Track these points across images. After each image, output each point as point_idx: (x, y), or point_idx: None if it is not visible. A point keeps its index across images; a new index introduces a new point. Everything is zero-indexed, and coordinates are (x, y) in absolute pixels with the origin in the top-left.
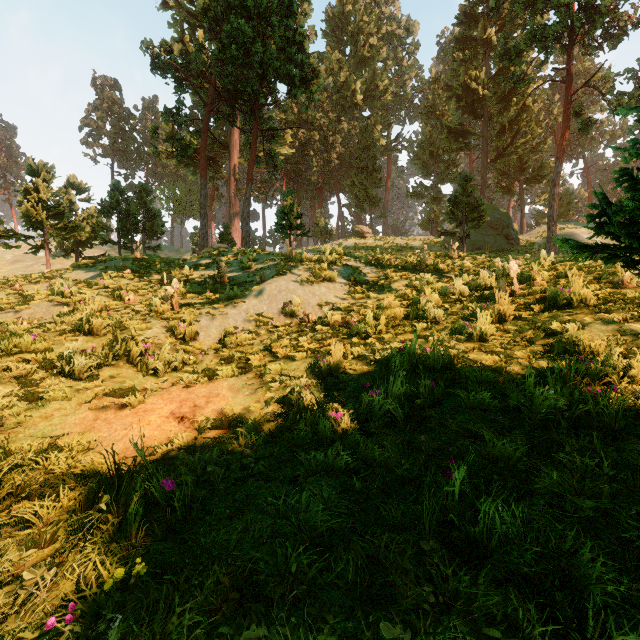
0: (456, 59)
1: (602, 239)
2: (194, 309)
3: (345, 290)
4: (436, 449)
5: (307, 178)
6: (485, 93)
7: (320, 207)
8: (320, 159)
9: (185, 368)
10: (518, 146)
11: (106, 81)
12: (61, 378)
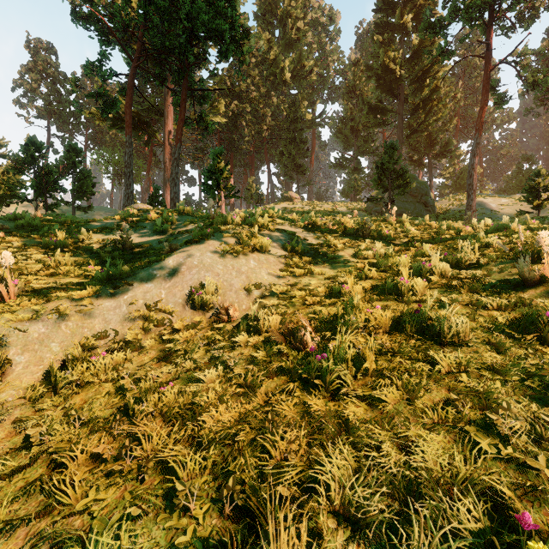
0: (376, 41)
1: (507, 208)
2: (37, 301)
3: (281, 263)
4: None
5: (239, 147)
6: (402, 74)
7: (252, 174)
8: (252, 130)
9: None
10: (430, 123)
11: (40, 44)
12: None
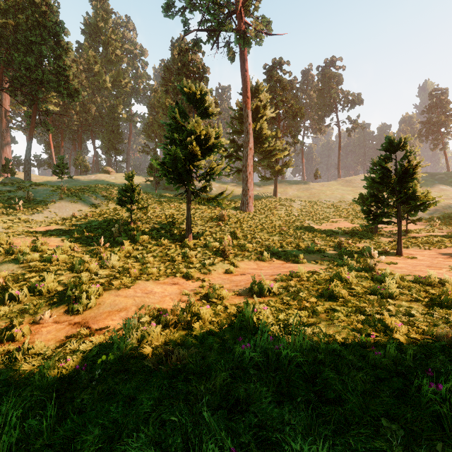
0: (162, 90)
1: (216, 189)
2: (30, 210)
3: (89, 206)
4: (95, 228)
5: (69, 127)
6: None
7: (80, 147)
8: (80, 116)
9: (39, 224)
10: None
11: None
12: (11, 224)
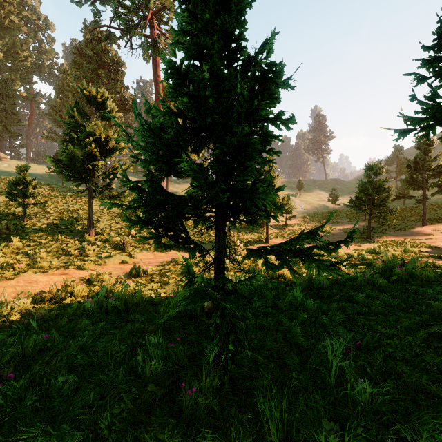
0: (72, 73)
1: None
2: None
3: None
4: None
5: None
6: None
7: None
8: None
9: None
10: None
11: None
12: None
